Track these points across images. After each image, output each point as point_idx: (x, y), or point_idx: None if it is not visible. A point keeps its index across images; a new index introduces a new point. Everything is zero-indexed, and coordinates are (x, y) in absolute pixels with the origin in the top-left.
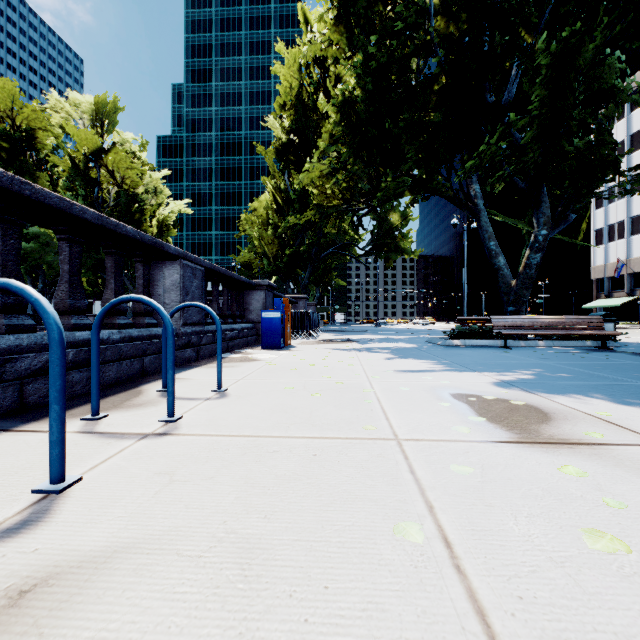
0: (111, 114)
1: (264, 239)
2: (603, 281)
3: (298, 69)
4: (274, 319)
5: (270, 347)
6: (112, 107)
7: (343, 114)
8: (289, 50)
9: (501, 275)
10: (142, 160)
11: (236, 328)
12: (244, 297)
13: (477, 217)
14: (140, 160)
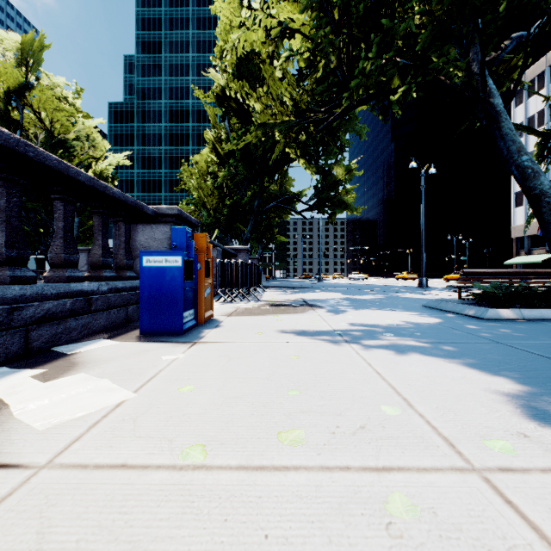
0: (36, 52)
1: (203, 189)
2: (523, 239)
3: (239, 6)
4: (168, 270)
5: (159, 331)
6: (37, 45)
7: None
8: None
9: (548, 203)
10: (75, 107)
11: (89, 290)
12: (137, 235)
13: (495, 123)
14: (73, 107)
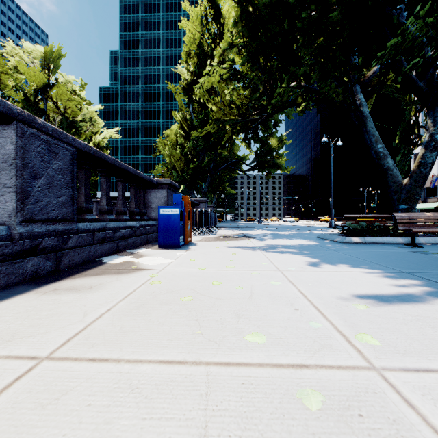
0: (55, 59)
1: (174, 156)
2: None
3: (200, 24)
4: (172, 216)
5: (168, 245)
6: (56, 54)
7: (243, 12)
8: (193, 8)
9: (391, 175)
10: (81, 97)
11: (132, 225)
12: (147, 195)
13: (363, 123)
14: (79, 97)
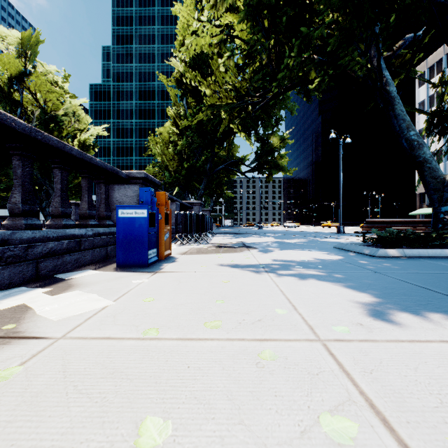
0: (33, 46)
1: (166, 155)
2: (425, 195)
3: (194, 9)
4: (137, 220)
5: (130, 264)
6: (34, 40)
7: None
8: None
9: (429, 168)
10: (64, 89)
11: (79, 234)
12: (114, 193)
13: (390, 105)
14: (62, 89)
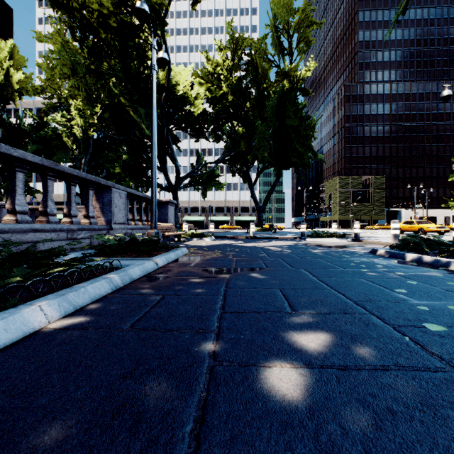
0: None
1: None
2: None
3: None
4: None
5: None
6: None
7: None
8: None
9: None
10: None
11: None
12: None
13: None
14: None
